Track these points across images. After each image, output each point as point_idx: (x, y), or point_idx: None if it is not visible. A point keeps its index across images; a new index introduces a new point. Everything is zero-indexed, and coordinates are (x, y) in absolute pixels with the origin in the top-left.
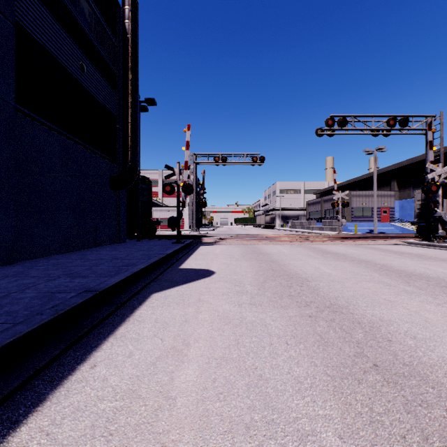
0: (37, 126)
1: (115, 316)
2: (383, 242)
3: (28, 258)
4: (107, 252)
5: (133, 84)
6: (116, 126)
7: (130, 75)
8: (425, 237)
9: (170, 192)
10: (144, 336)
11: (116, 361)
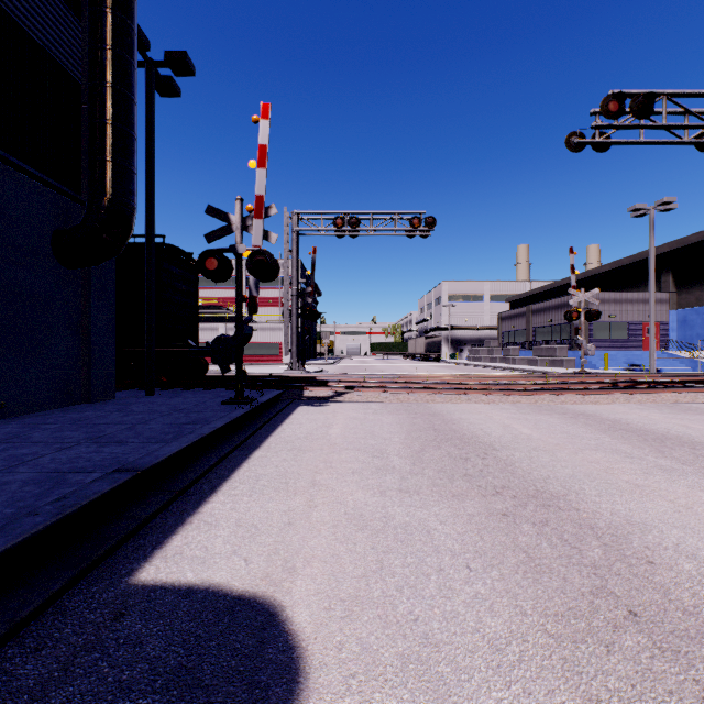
0: None
1: None
2: None
3: None
4: None
5: None
6: (80, 106)
7: None
8: None
9: (218, 273)
10: None
11: None
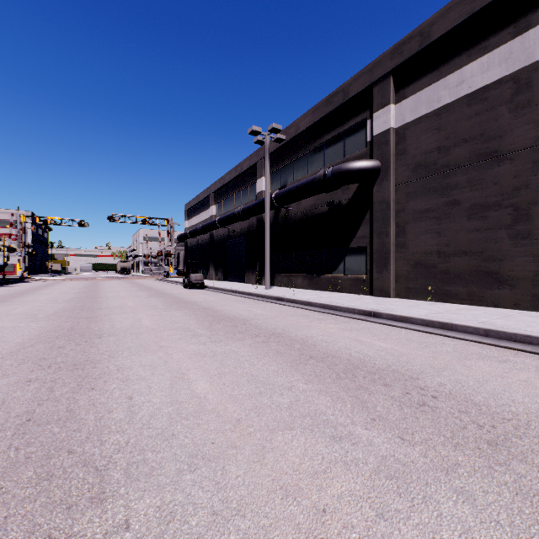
0: None
1: None
2: (146, 279)
3: None
4: None
5: None
6: None
7: None
8: (166, 276)
9: None
10: None
11: None
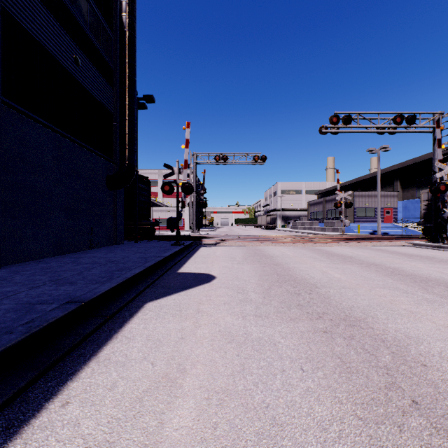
0: (26, 121)
1: (101, 331)
2: (389, 244)
3: (16, 262)
4: (102, 254)
5: (131, 79)
6: (113, 124)
7: (128, 70)
8: (433, 239)
9: (169, 192)
10: (132, 359)
11: (94, 396)
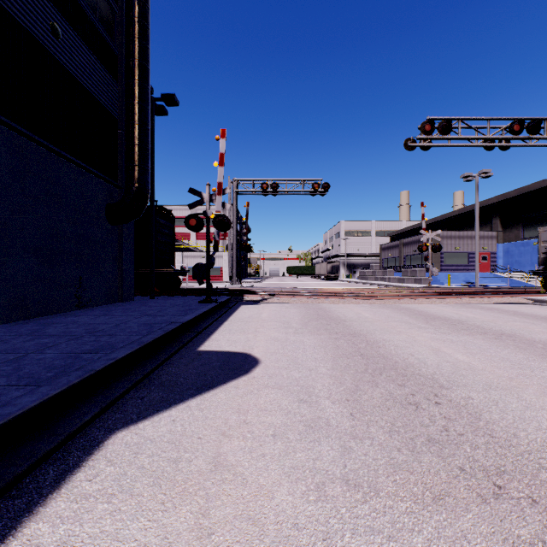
0: None
1: None
2: (501, 300)
3: None
4: (88, 319)
5: (141, 67)
6: (117, 131)
7: (137, 54)
8: None
9: (196, 227)
10: None
11: None
